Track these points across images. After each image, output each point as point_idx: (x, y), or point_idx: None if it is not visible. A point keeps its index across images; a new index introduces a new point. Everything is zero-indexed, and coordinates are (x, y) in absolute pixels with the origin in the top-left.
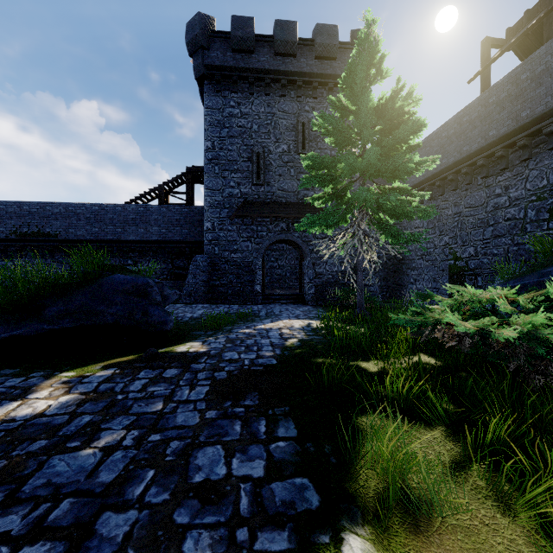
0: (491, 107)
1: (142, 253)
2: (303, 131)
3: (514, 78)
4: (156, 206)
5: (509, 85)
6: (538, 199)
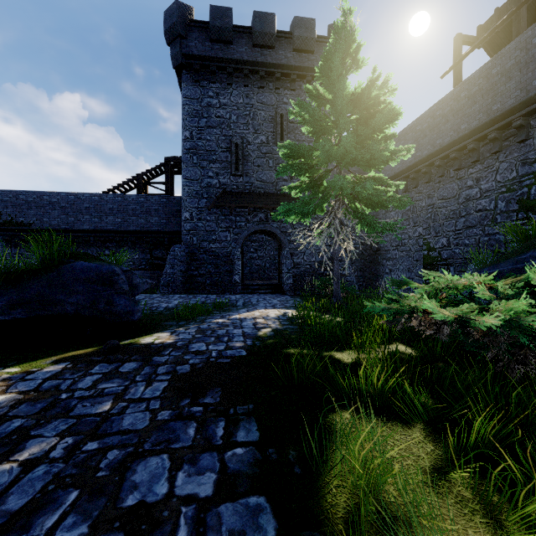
0: (463, 101)
1: (119, 243)
2: (282, 123)
3: (485, 72)
4: (134, 196)
5: (480, 80)
6: (508, 190)
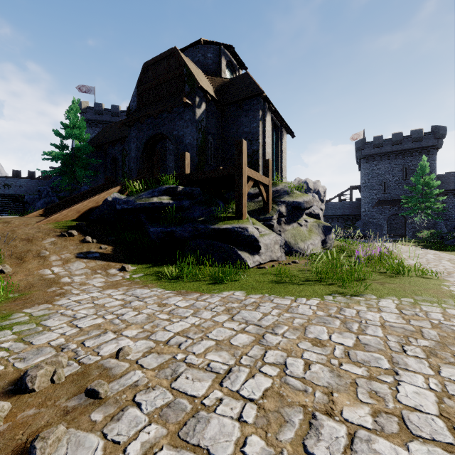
0: None
1: (333, 219)
2: (406, 171)
3: None
4: (339, 202)
5: None
6: None
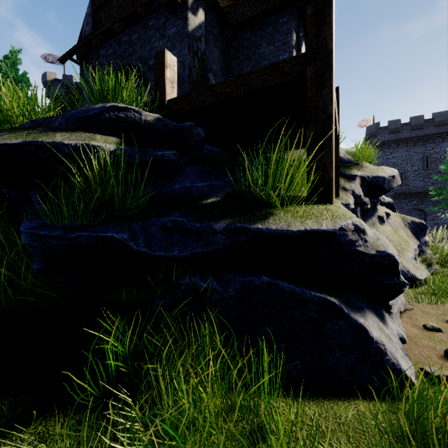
0: None
1: None
2: (427, 159)
3: None
4: None
5: None
6: None
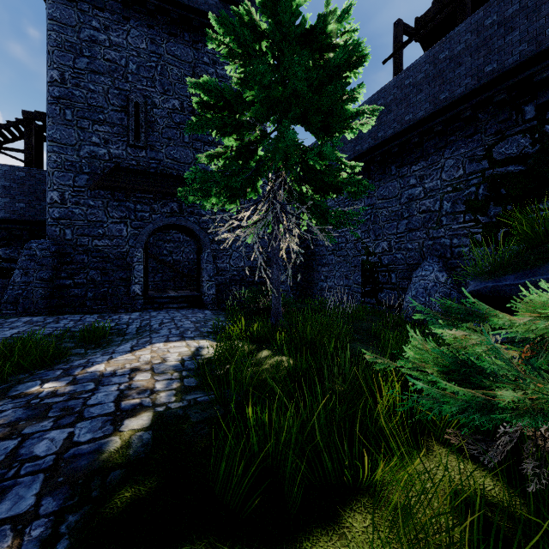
0: (407, 89)
1: None
2: None
3: (432, 57)
4: None
5: (427, 66)
6: (454, 190)
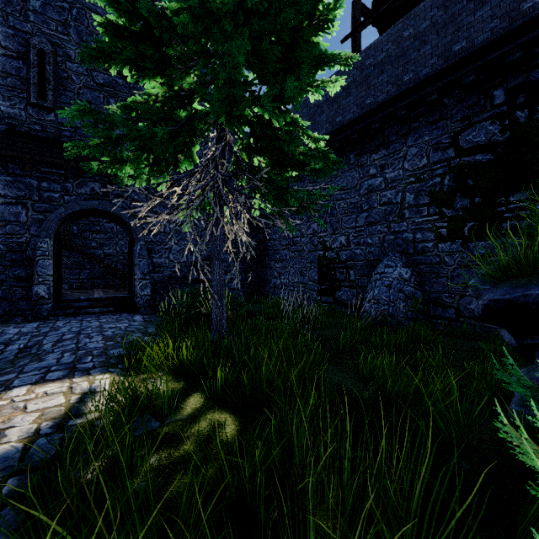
0: (368, 70)
1: None
2: None
3: (395, 35)
4: None
5: (389, 44)
6: (418, 180)
